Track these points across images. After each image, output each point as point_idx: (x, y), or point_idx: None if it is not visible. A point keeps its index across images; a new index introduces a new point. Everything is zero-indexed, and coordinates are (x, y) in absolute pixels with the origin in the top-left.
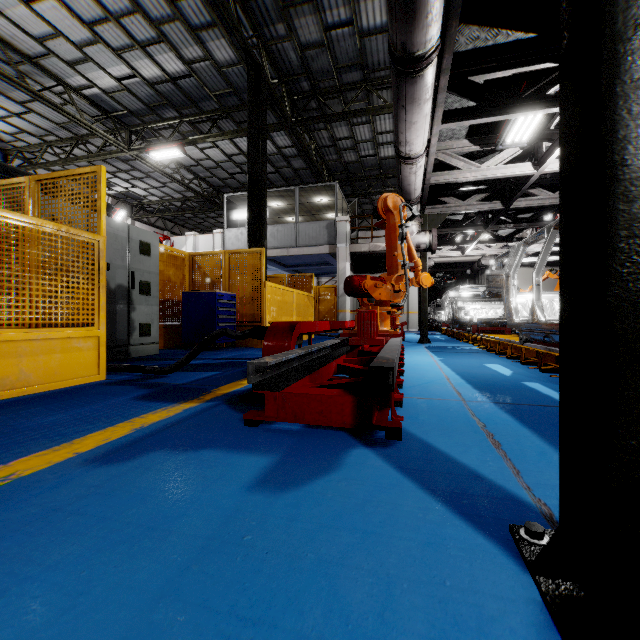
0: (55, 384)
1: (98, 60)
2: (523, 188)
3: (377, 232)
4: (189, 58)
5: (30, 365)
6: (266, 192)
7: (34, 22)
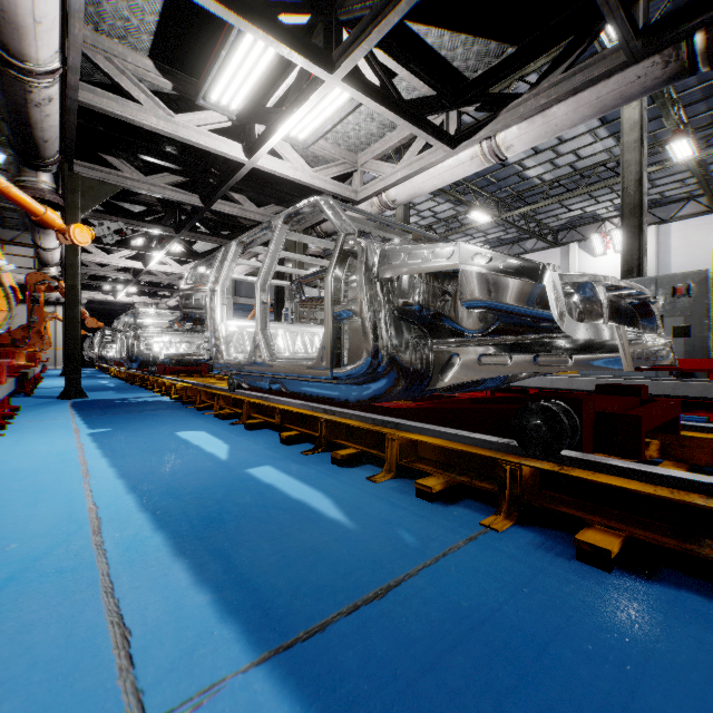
0: None
1: None
2: (142, 273)
3: (10, 247)
4: None
5: None
6: None
7: None
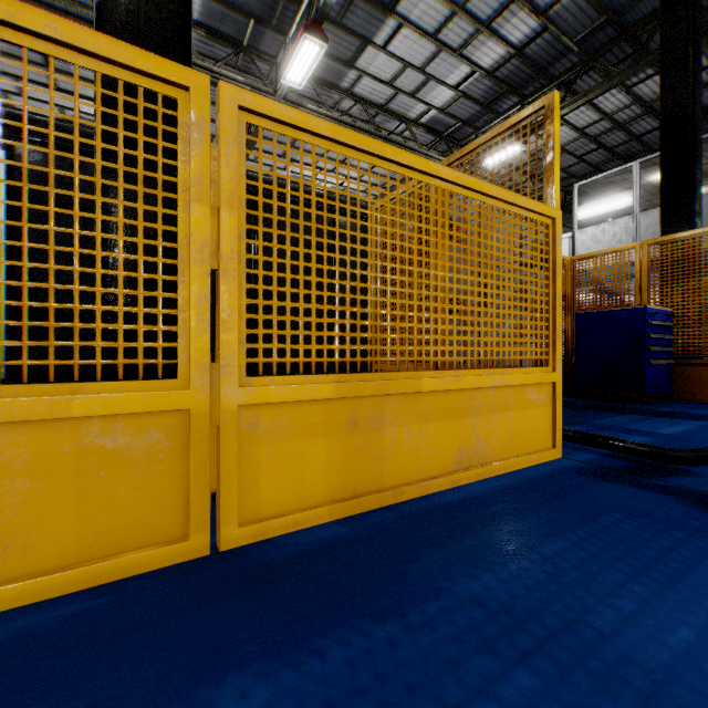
0: (509, 462)
1: (438, 75)
2: None
3: None
4: (546, 5)
5: (483, 429)
6: (698, 136)
7: (387, 65)
